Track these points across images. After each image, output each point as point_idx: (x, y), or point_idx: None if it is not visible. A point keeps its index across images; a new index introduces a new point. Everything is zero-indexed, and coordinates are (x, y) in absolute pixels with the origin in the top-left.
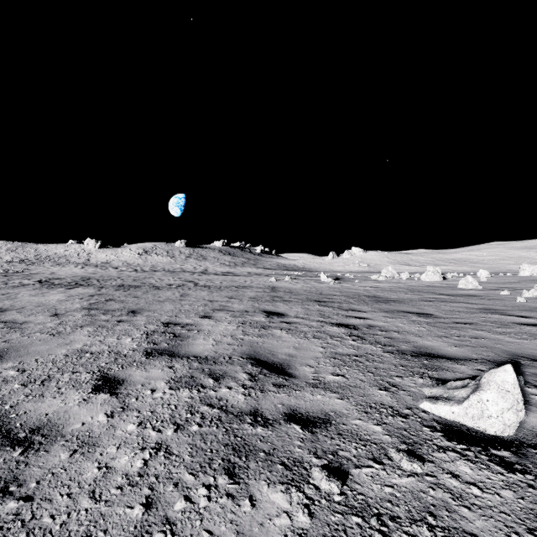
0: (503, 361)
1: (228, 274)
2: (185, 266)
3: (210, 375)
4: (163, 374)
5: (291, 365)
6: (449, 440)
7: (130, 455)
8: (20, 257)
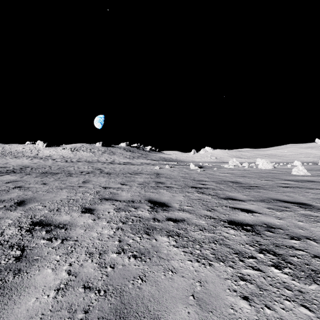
0: None
1: (127, 164)
2: (100, 158)
3: None
4: None
5: None
6: None
7: None
8: None
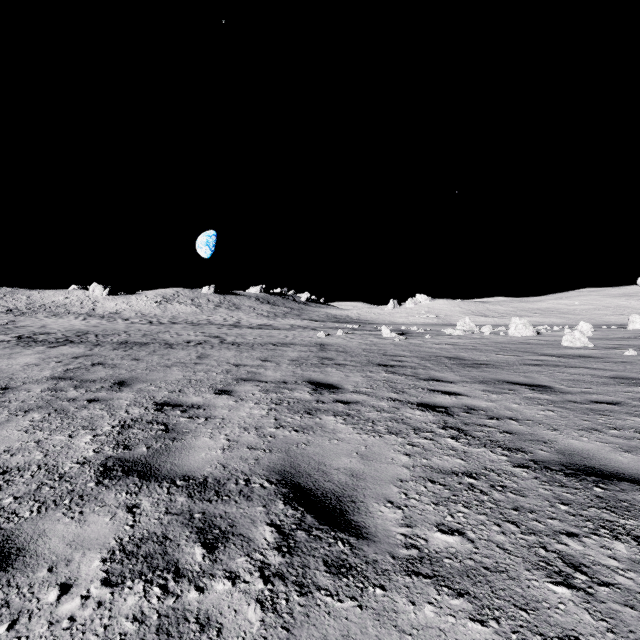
0: None
1: (265, 328)
2: (212, 317)
3: (200, 533)
4: (108, 531)
5: (358, 501)
6: None
7: None
8: (8, 306)
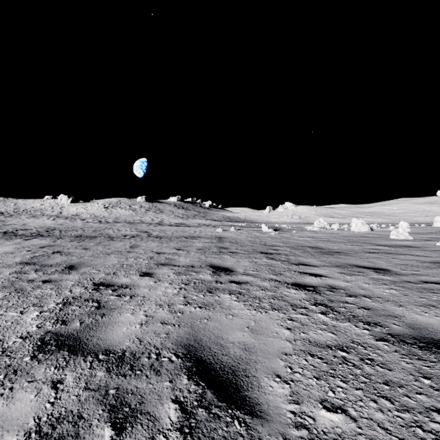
0: None
1: (180, 225)
2: (144, 218)
3: (112, 411)
4: (30, 409)
5: (250, 375)
6: None
7: None
8: (1, 210)
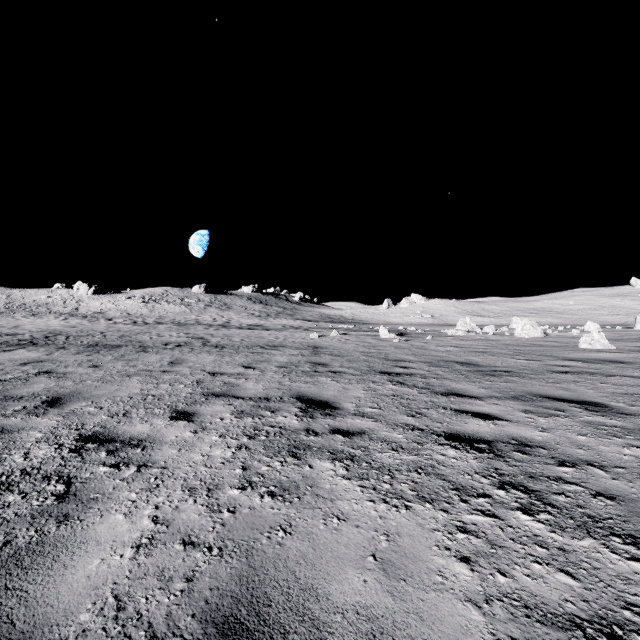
0: None
1: (256, 328)
2: (202, 317)
3: None
4: None
5: None
6: None
7: None
8: None
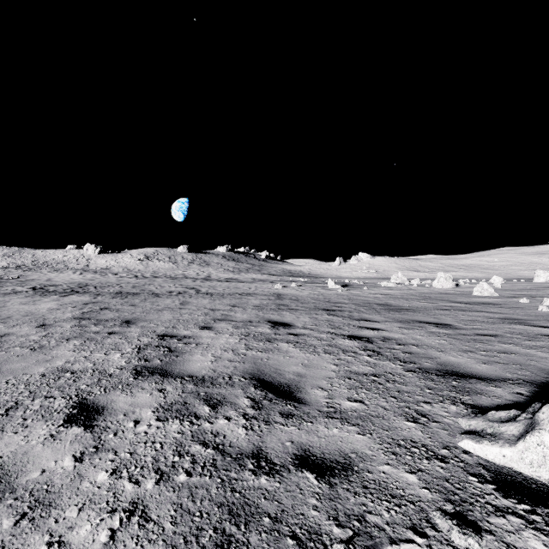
0: (543, 382)
1: (232, 281)
2: (187, 272)
3: (206, 401)
4: (151, 400)
5: (300, 387)
6: (505, 496)
7: (94, 521)
8: (17, 262)
